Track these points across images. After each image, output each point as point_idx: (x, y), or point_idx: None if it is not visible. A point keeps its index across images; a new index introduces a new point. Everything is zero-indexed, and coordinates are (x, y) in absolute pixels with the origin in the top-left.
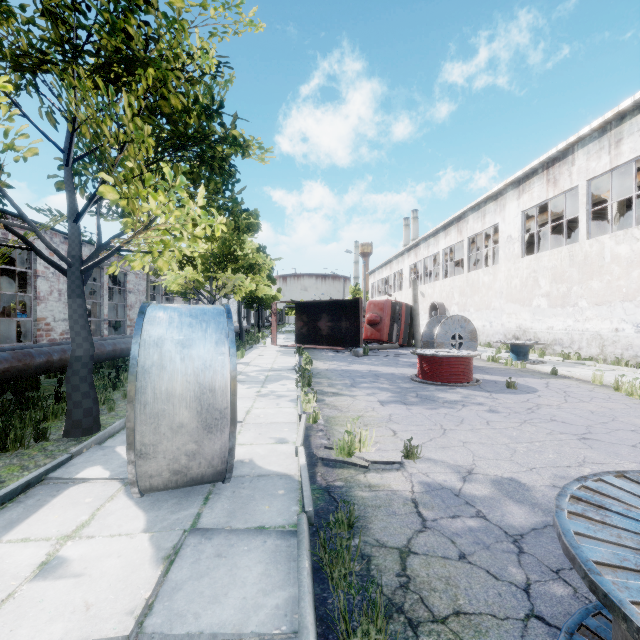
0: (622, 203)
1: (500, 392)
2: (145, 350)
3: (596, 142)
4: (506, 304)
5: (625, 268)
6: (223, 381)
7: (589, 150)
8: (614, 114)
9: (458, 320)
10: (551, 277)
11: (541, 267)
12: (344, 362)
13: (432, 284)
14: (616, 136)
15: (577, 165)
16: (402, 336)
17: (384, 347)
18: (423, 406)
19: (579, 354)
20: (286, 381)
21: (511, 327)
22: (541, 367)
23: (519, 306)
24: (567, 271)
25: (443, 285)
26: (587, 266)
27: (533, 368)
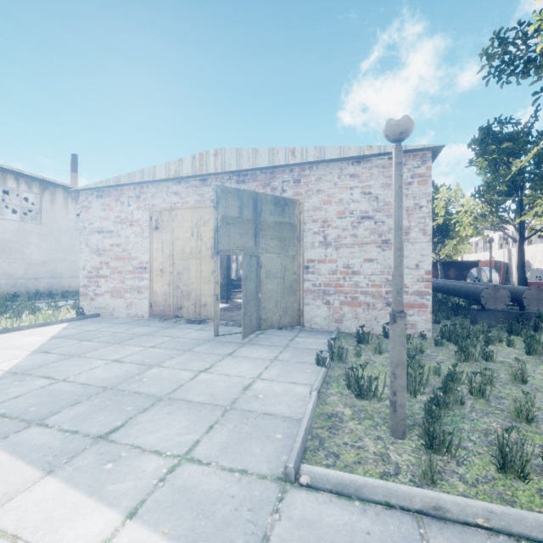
0: None
1: None
2: (487, 274)
3: None
4: None
5: None
6: (497, 278)
7: None
8: None
9: (539, 270)
10: None
11: None
12: None
13: None
14: None
15: None
16: (501, 279)
17: None
18: None
19: None
20: None
21: None
22: None
23: None
24: None
25: (528, 249)
26: None
27: None
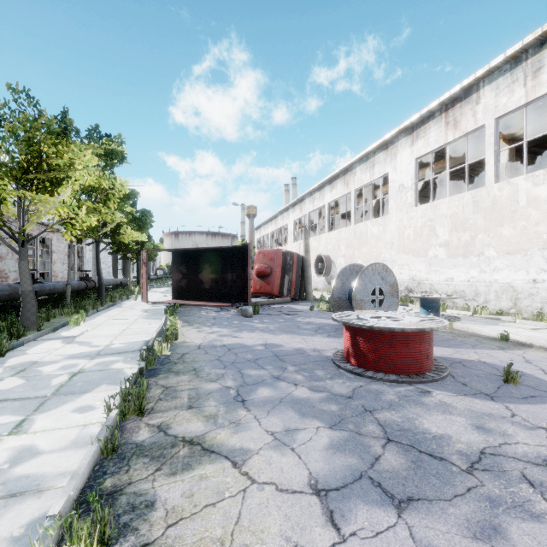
0: (512, 153)
1: (511, 397)
2: None
3: (507, 75)
4: (398, 255)
5: (546, 212)
6: None
7: (498, 85)
8: (536, 37)
9: (379, 269)
10: (451, 225)
11: (439, 215)
12: (228, 328)
13: (317, 237)
14: (534, 65)
15: (483, 103)
16: (294, 289)
17: (275, 302)
18: (449, 511)
19: (487, 307)
20: (102, 391)
21: (403, 279)
22: (477, 328)
23: (413, 257)
24: (470, 218)
25: (329, 238)
26: (496, 212)
27: (465, 329)
